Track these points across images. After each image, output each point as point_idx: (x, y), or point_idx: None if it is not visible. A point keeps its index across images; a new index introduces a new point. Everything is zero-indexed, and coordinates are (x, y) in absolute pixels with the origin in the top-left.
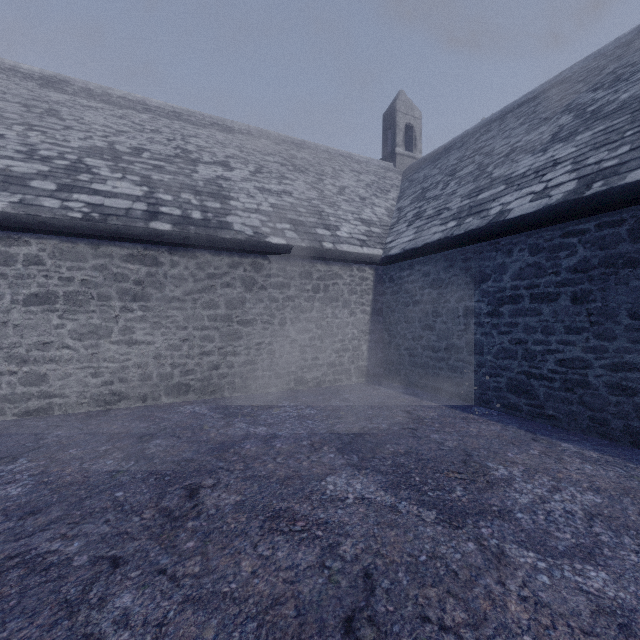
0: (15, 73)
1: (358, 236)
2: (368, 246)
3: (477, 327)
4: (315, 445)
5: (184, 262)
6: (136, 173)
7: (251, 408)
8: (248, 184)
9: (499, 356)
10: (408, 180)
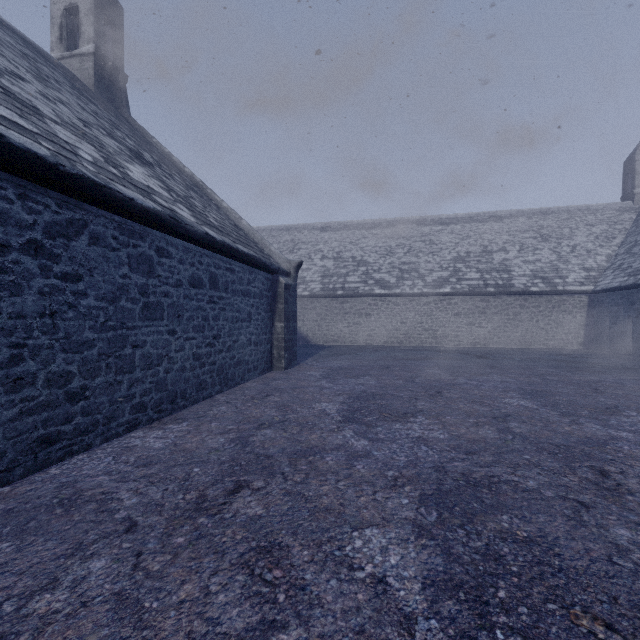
0: (408, 223)
1: (579, 280)
2: (584, 285)
3: (631, 323)
4: (550, 353)
5: (497, 300)
6: (473, 267)
7: (525, 349)
8: (517, 260)
9: (638, 334)
10: (636, 224)
